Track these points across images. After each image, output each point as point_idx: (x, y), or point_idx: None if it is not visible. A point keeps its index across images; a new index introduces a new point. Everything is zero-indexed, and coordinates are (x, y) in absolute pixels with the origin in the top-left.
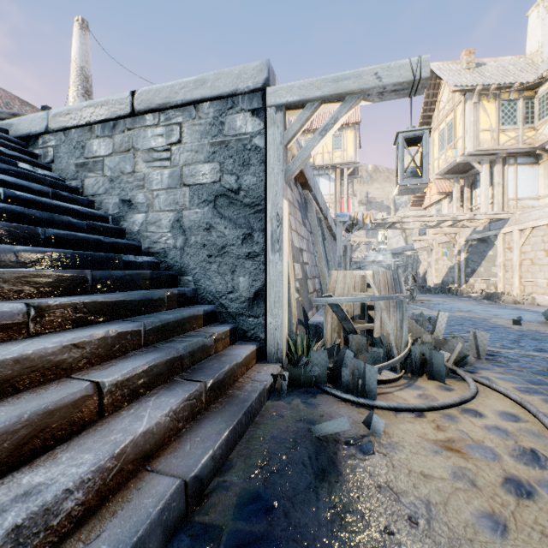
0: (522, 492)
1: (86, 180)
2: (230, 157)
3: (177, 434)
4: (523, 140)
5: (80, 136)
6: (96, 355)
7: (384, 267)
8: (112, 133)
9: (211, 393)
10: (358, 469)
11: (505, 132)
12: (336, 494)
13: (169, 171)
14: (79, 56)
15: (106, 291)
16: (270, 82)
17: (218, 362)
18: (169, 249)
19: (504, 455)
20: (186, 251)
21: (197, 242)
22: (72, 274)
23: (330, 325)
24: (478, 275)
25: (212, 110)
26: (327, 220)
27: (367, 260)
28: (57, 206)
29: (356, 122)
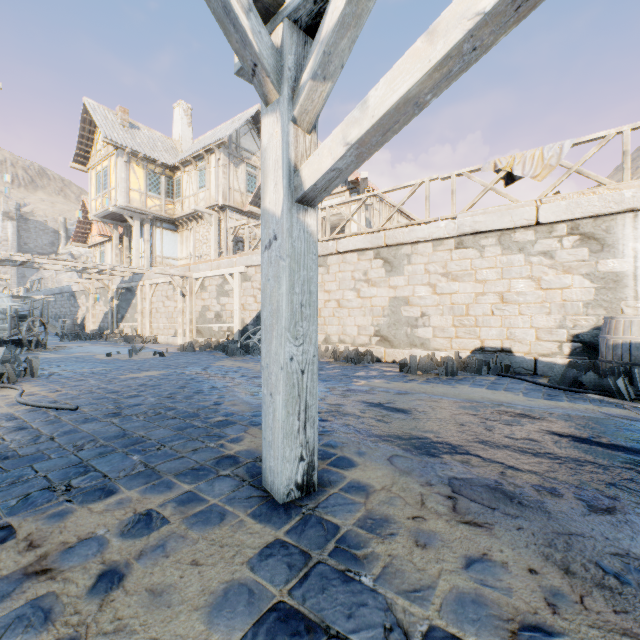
0: None
1: None
2: None
3: None
4: (166, 210)
5: None
6: None
7: None
8: None
9: None
10: None
11: (153, 198)
12: None
13: None
14: None
15: None
16: None
17: None
18: None
19: None
20: None
21: None
22: None
23: None
24: (127, 320)
25: None
26: None
27: None
28: None
29: None
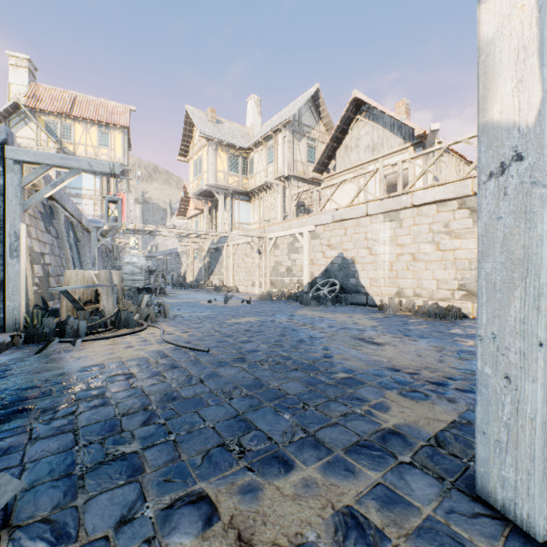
0: (130, 347)
1: None
2: None
3: None
4: (242, 185)
5: None
6: None
7: (138, 267)
8: None
9: None
10: (61, 356)
11: (232, 176)
12: (46, 362)
13: None
14: None
15: None
16: (9, 142)
17: None
18: None
19: (134, 342)
20: None
21: None
22: None
23: (66, 308)
24: (215, 274)
25: None
26: (82, 223)
27: (124, 261)
28: None
29: (125, 126)
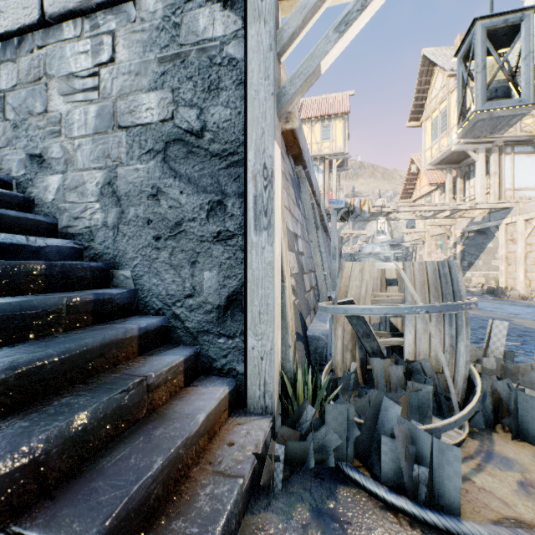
0: None
1: None
2: (189, 78)
3: None
4: (521, 128)
5: None
6: None
7: (381, 260)
8: (16, 54)
9: None
10: None
11: None
12: None
13: (97, 107)
14: None
15: None
16: None
17: (143, 447)
18: (96, 228)
19: None
20: (121, 230)
21: (138, 217)
22: None
23: (341, 341)
24: (475, 268)
25: (161, 6)
26: (320, 207)
27: (363, 252)
28: None
29: (345, 111)
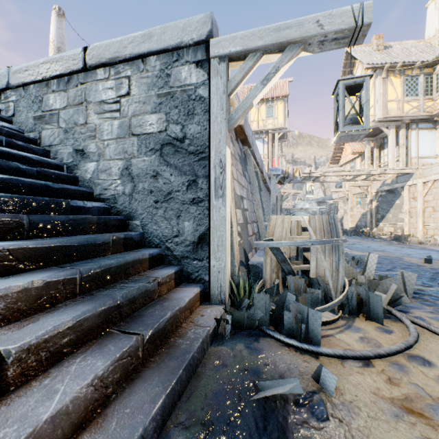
0: None
1: (43, 131)
2: (176, 107)
3: (105, 403)
4: (423, 109)
5: (37, 91)
6: (14, 310)
7: (310, 213)
8: (66, 87)
9: (150, 345)
10: None
11: (409, 102)
12: None
13: (119, 122)
14: (56, 39)
15: (46, 236)
16: (213, 34)
17: (160, 308)
18: (118, 195)
19: None
20: (134, 197)
21: (144, 189)
22: (3, 218)
23: (270, 266)
24: (386, 220)
25: (159, 63)
26: (263, 174)
27: (296, 208)
28: (8, 153)
29: (285, 95)
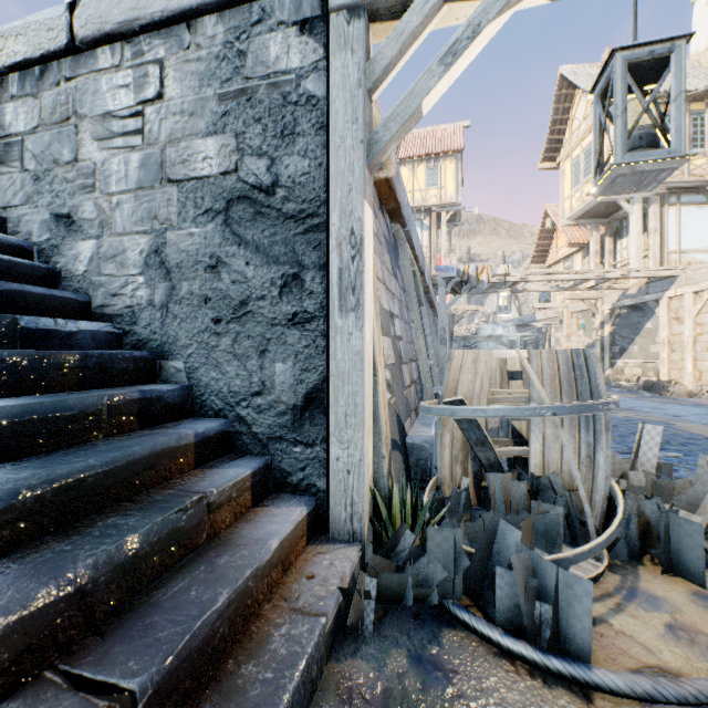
0: None
1: None
2: (257, 120)
3: None
4: (690, 171)
5: None
6: None
7: (504, 345)
8: (38, 88)
9: (161, 706)
10: None
11: None
12: None
13: (141, 156)
14: None
15: None
16: None
17: (205, 578)
18: (139, 308)
19: None
20: (171, 311)
21: (192, 294)
22: None
23: (449, 450)
24: (629, 356)
25: (222, 30)
26: (424, 276)
27: (481, 335)
28: None
29: (458, 149)
